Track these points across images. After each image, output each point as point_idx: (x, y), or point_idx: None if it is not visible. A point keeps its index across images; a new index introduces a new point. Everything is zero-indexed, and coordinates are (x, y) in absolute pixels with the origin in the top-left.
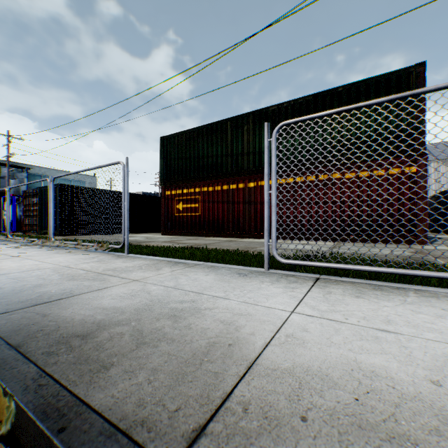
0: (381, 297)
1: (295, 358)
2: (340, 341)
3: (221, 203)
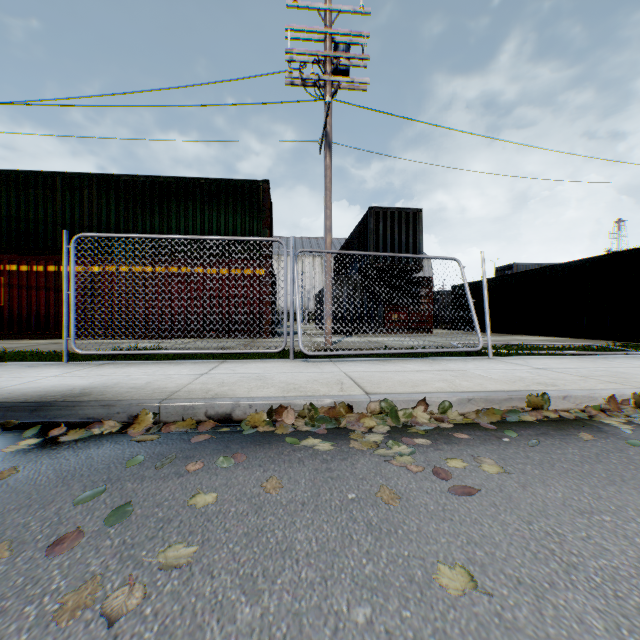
0: (136, 366)
1: (28, 386)
2: (67, 380)
3: (46, 290)
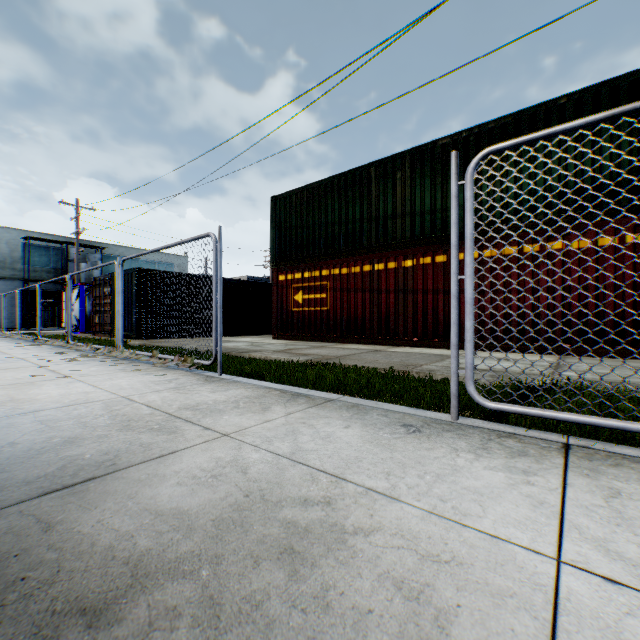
0: None
1: None
2: None
3: (361, 292)
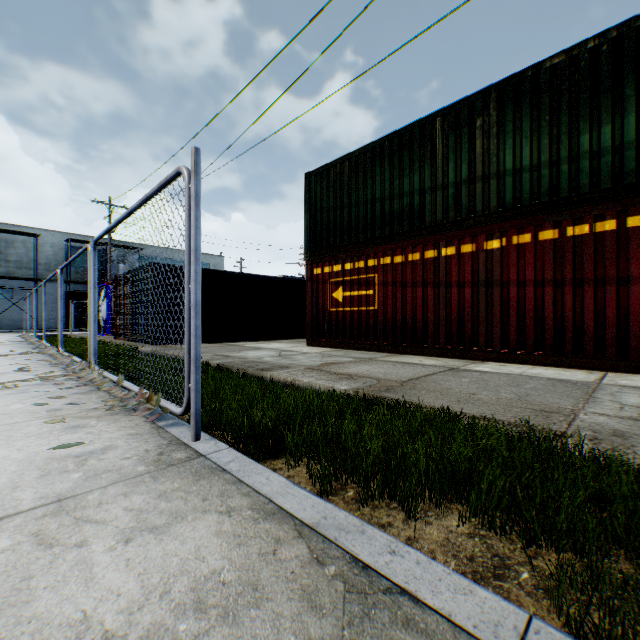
0: None
1: None
2: None
3: (421, 286)
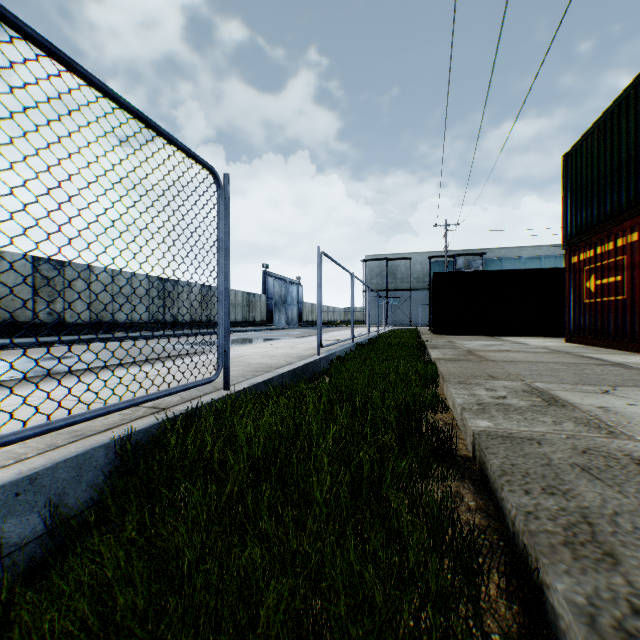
0: None
1: None
2: None
3: None
